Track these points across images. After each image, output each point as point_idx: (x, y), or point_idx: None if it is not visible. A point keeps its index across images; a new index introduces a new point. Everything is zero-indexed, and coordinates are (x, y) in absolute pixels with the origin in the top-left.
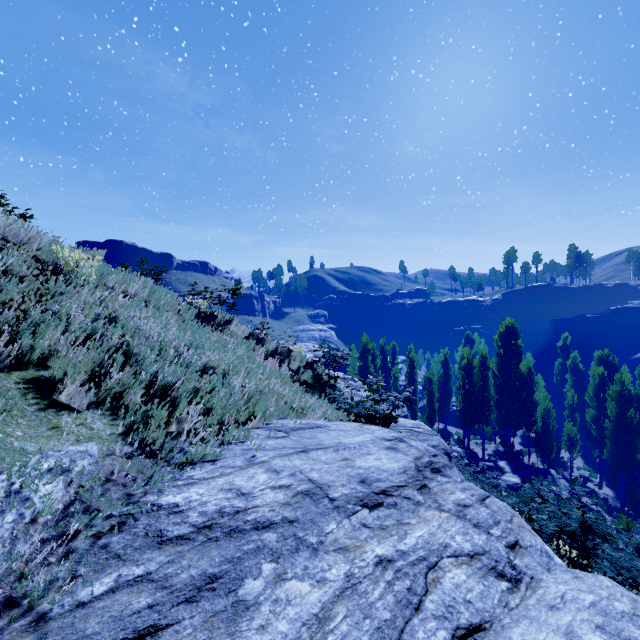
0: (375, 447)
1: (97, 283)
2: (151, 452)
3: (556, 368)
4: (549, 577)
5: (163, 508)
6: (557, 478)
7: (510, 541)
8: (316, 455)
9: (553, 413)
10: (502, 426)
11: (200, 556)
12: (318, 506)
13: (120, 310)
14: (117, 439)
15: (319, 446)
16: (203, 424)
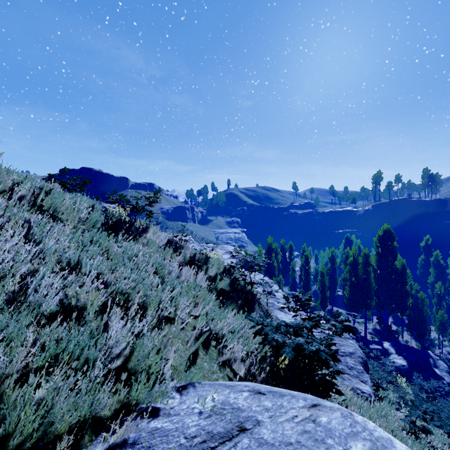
0: None
1: None
2: None
3: (419, 263)
4: None
5: None
6: (436, 359)
7: None
8: None
9: (426, 302)
10: (380, 310)
11: None
12: None
13: None
14: None
15: None
16: None
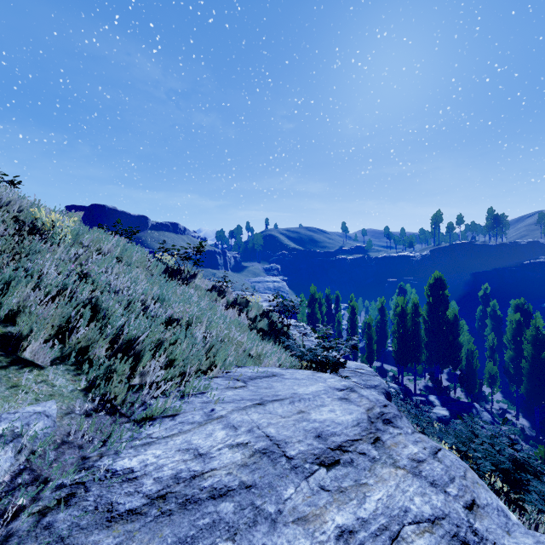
0: (328, 398)
1: (73, 242)
2: (112, 407)
3: (477, 314)
4: (510, 541)
5: (117, 474)
6: (480, 411)
7: (467, 500)
8: (273, 408)
9: (476, 354)
10: (431, 365)
11: (151, 536)
12: (276, 467)
13: (92, 267)
14: (78, 395)
15: (275, 397)
16: (165, 376)
